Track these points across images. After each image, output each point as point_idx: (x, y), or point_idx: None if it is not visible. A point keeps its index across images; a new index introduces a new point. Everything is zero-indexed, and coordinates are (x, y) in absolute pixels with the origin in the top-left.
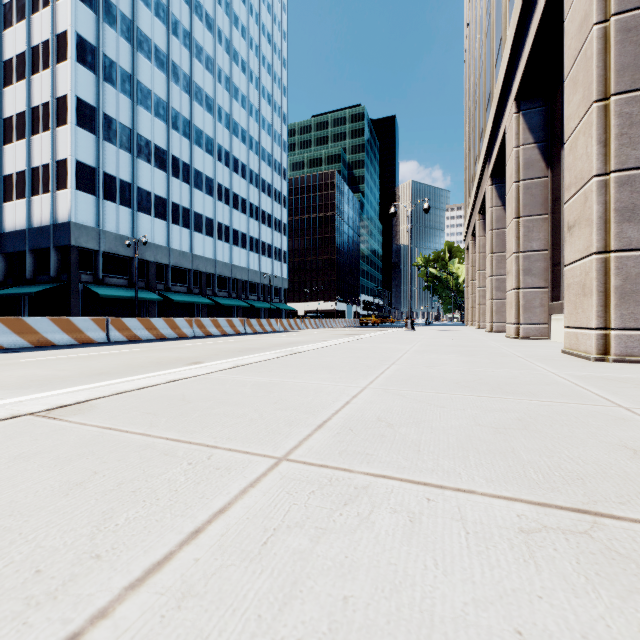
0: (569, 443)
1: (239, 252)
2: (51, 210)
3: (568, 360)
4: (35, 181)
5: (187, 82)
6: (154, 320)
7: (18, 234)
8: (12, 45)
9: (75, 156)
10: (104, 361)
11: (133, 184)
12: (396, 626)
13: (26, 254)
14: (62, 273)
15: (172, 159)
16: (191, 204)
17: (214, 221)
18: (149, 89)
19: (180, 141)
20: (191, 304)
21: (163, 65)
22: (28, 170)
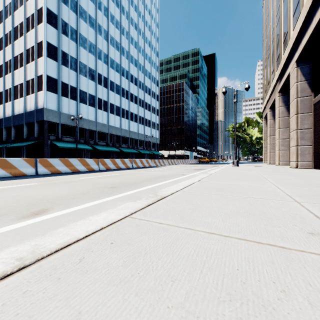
0: None
1: (133, 124)
2: (35, 102)
3: None
4: (28, 88)
5: (106, 34)
6: (71, 160)
7: (20, 115)
8: (18, 19)
9: (46, 73)
10: None
11: (77, 88)
12: None
13: (24, 126)
14: (40, 135)
15: (98, 75)
16: (108, 99)
17: (120, 108)
18: (86, 38)
19: (102, 65)
20: (108, 151)
21: (93, 25)
22: (25, 82)
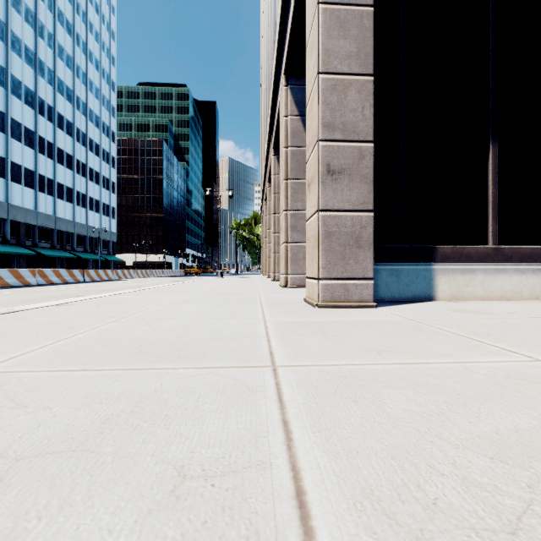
0: (232, 300)
1: (64, 205)
2: None
3: (274, 288)
4: None
5: (2, 29)
6: None
7: None
8: None
9: None
10: (5, 298)
11: None
12: (183, 310)
13: None
14: None
15: None
16: (7, 153)
17: (35, 173)
18: None
19: None
20: (7, 254)
21: None
22: None
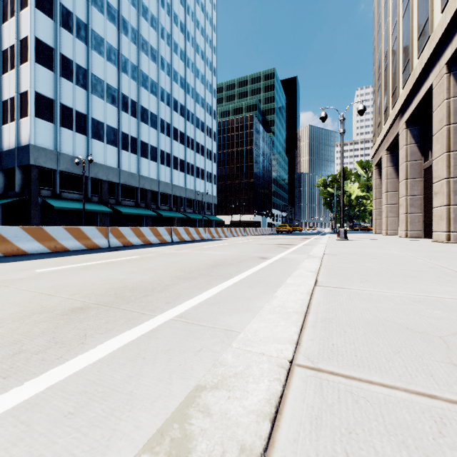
0: None
1: (178, 174)
2: (16, 135)
3: None
4: (5, 112)
5: (135, 35)
6: (50, 229)
7: None
8: None
9: (34, 88)
10: None
11: (88, 115)
12: None
13: None
14: (25, 189)
15: (122, 97)
16: (138, 134)
17: (157, 149)
18: (102, 37)
19: (129, 82)
20: (138, 216)
21: (114, 19)
22: None
